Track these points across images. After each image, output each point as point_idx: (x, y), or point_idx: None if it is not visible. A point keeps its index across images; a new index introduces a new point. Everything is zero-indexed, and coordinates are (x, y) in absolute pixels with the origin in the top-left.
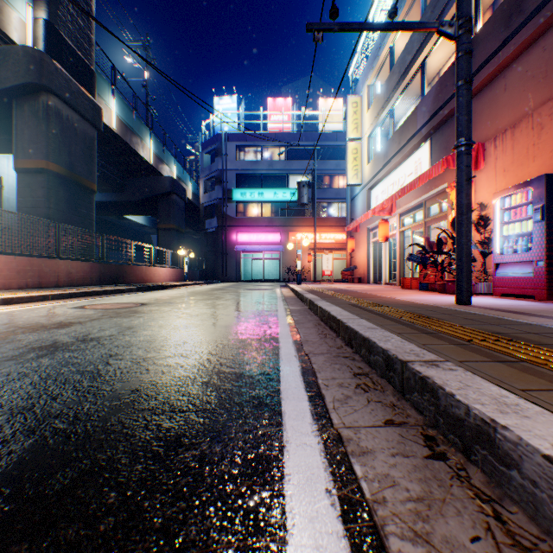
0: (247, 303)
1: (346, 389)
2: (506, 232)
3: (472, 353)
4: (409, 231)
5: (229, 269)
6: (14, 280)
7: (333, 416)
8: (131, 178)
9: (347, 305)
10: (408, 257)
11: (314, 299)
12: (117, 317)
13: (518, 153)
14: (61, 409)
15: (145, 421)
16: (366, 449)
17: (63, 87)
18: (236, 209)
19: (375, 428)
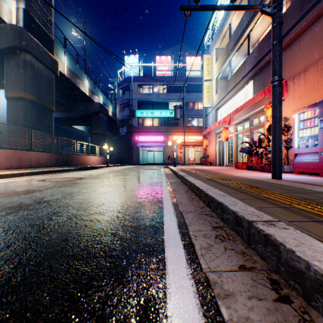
0: (144, 178)
1: (208, 239)
2: (301, 134)
3: (295, 215)
4: (240, 134)
5: (133, 157)
6: (4, 163)
7: (202, 261)
8: (76, 103)
9: (205, 179)
10: (240, 150)
11: (184, 175)
12: (63, 187)
13: (308, 87)
14: (11, 255)
15: (68, 265)
16: (228, 292)
17: (34, 49)
18: (137, 122)
19: (233, 272)
